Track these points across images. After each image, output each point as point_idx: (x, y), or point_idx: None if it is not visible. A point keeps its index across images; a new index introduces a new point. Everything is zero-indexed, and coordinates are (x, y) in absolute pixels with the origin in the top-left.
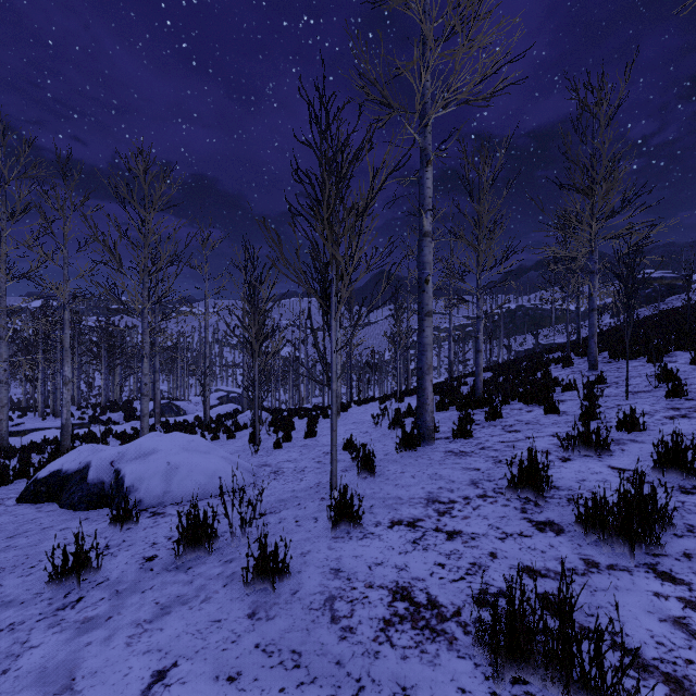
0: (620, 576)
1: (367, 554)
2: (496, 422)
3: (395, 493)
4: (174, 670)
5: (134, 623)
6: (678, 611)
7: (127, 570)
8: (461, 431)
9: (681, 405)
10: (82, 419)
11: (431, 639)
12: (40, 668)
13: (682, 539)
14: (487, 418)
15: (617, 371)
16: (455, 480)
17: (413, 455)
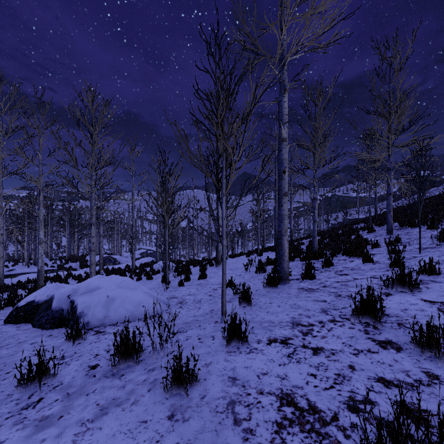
0: None
1: (254, 365)
2: (330, 268)
3: (268, 318)
4: None
5: (79, 422)
6: None
7: (76, 376)
8: (307, 274)
9: None
10: (52, 267)
11: (318, 442)
12: None
13: None
14: (323, 265)
15: (407, 235)
16: (309, 308)
17: (276, 290)
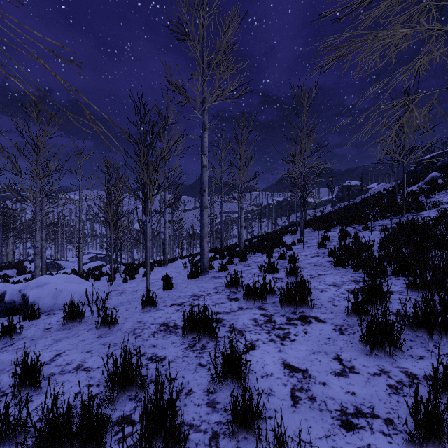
0: (247, 311)
1: (155, 315)
2: (243, 263)
3: (178, 295)
4: (64, 353)
5: (43, 346)
6: (257, 317)
7: (36, 333)
8: (223, 267)
9: (321, 251)
10: None
11: (169, 334)
12: (1, 362)
13: (277, 298)
14: (240, 261)
15: (311, 236)
16: (208, 287)
17: (196, 279)
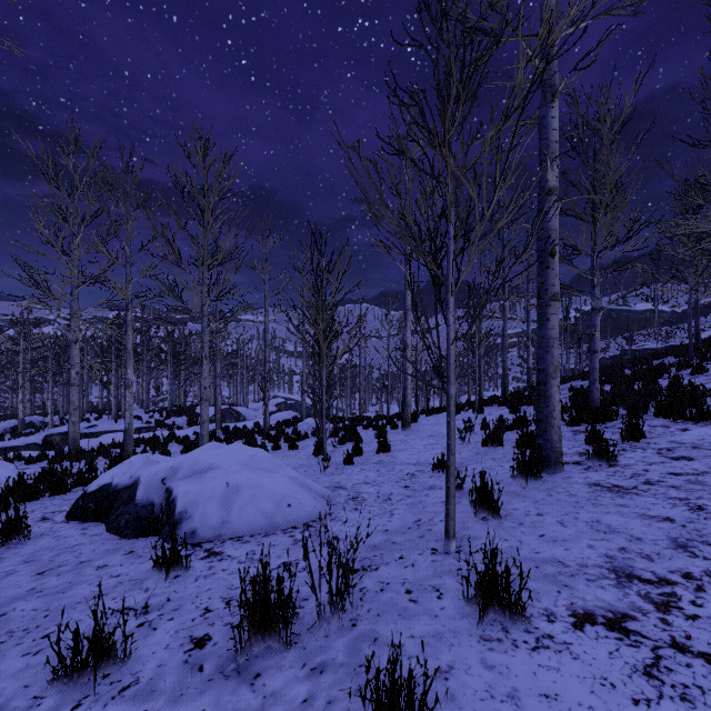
0: None
1: (564, 692)
2: (640, 443)
3: (547, 551)
4: None
5: None
6: None
7: (166, 663)
8: (600, 454)
9: None
10: (149, 422)
11: None
12: None
13: None
14: (624, 437)
15: None
16: (640, 536)
17: (540, 486)
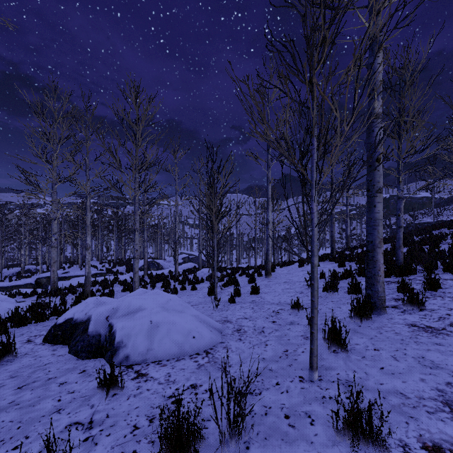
0: None
1: None
2: (437, 292)
3: (389, 383)
4: None
5: None
6: None
7: None
8: (412, 301)
9: None
10: (102, 270)
11: None
12: None
13: None
14: (426, 287)
15: None
16: None
17: (371, 325)
